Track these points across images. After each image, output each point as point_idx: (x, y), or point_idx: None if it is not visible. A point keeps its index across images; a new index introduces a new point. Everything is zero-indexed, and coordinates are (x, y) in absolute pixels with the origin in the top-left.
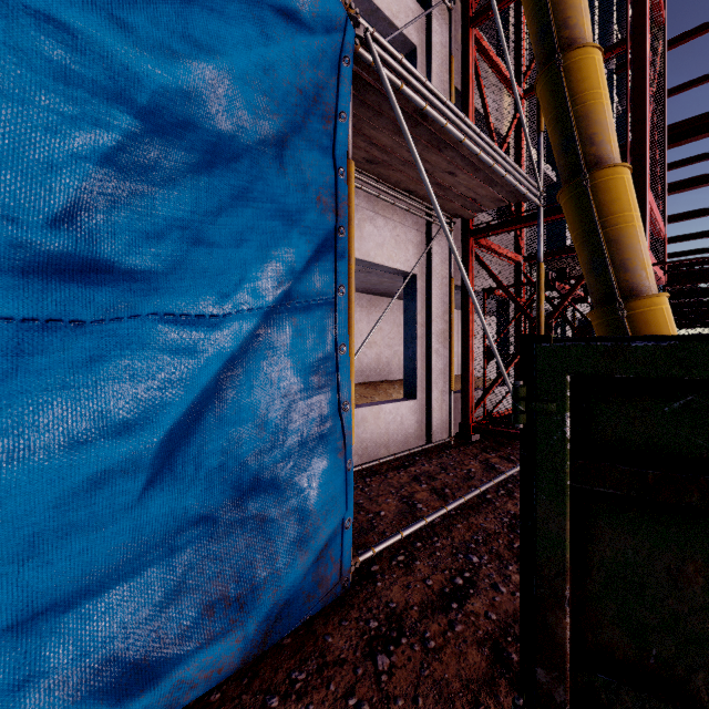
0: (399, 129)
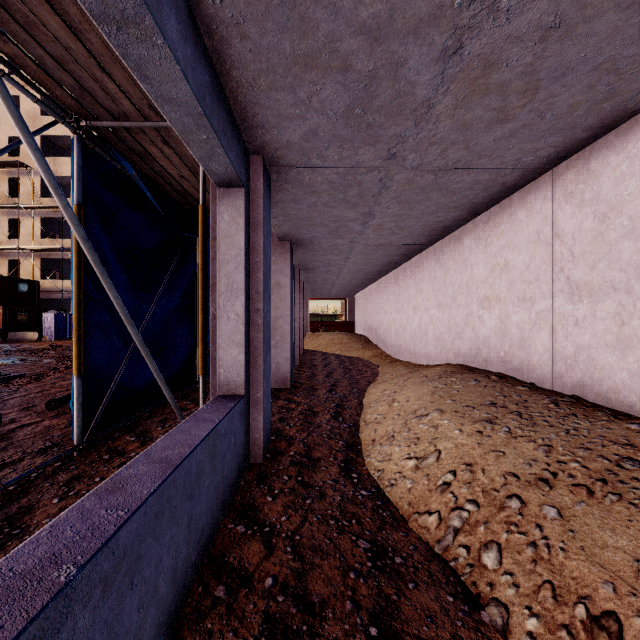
0: (30, 27)
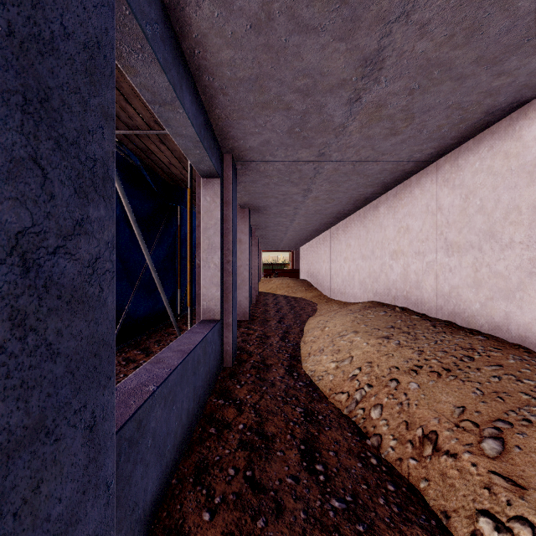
0: None
